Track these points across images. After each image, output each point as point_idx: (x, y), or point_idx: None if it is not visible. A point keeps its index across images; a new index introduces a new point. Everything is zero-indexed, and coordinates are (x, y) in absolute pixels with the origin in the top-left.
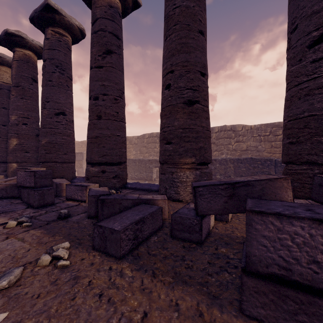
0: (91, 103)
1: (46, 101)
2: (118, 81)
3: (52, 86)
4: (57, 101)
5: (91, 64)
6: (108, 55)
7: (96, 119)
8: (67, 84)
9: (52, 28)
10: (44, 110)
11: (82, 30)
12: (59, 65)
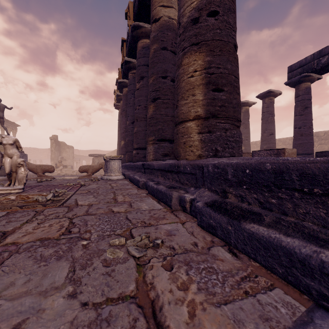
0: (296, 130)
1: (265, 130)
2: (310, 118)
3: (268, 123)
4: (270, 129)
5: (296, 114)
6: (306, 109)
7: (299, 136)
8: (273, 120)
9: (267, 98)
10: (264, 134)
11: (280, 93)
12: (271, 113)
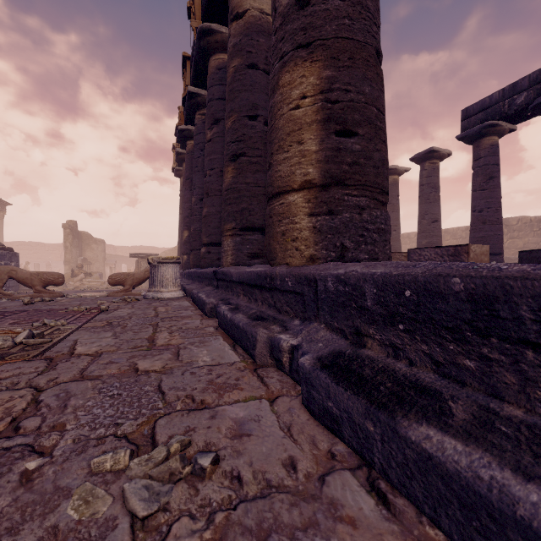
0: (475, 214)
1: (425, 214)
2: (498, 196)
3: (429, 203)
4: (433, 213)
5: (475, 188)
6: (491, 181)
7: (481, 225)
8: (438, 198)
9: (429, 161)
10: (424, 220)
11: (449, 154)
12: (434, 186)
